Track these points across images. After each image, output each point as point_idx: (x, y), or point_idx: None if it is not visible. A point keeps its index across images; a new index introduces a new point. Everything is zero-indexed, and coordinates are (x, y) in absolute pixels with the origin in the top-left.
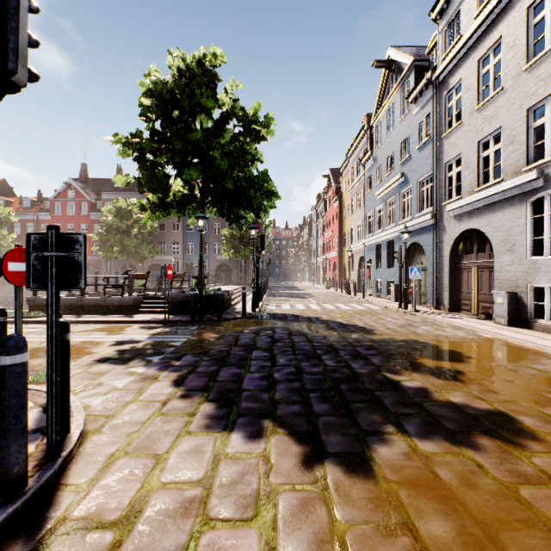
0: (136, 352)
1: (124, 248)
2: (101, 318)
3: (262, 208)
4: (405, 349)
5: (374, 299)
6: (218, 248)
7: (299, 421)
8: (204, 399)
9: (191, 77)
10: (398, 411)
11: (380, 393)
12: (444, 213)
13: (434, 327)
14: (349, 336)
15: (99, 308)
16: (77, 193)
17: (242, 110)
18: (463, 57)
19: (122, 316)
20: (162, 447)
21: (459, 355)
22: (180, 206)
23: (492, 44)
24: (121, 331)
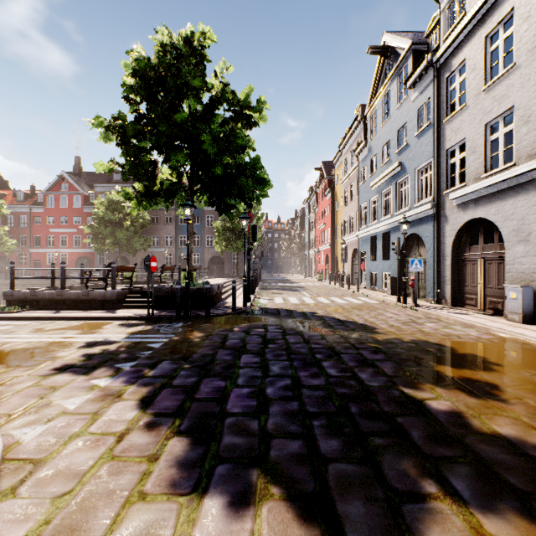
0: (106, 357)
1: (116, 240)
2: (80, 314)
3: (253, 198)
4: (416, 352)
5: (369, 292)
6: (211, 241)
7: (300, 471)
8: (174, 431)
9: (178, 58)
10: (434, 451)
11: (402, 420)
12: (446, 202)
13: (441, 324)
14: (349, 335)
15: (80, 303)
16: (71, 186)
17: (232, 93)
18: (468, 35)
19: (104, 311)
20: (96, 528)
21: (482, 360)
22: (168, 195)
23: (503, 17)
24: (98, 329)
